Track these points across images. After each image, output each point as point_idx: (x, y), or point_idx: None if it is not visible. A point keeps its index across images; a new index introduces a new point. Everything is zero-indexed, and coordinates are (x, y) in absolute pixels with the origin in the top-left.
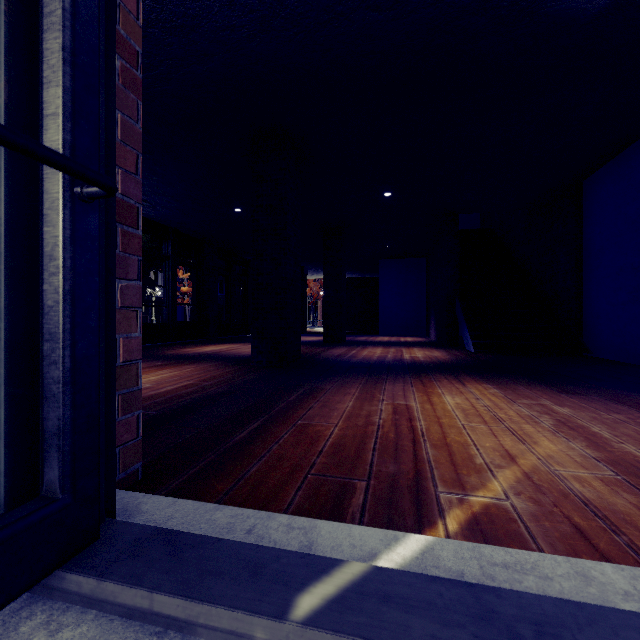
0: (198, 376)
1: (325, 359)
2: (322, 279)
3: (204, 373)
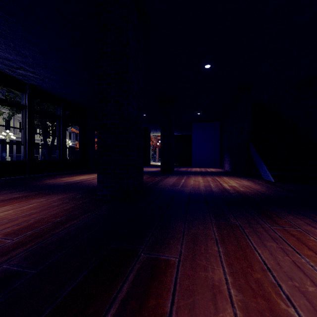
0: (21, 220)
1: (163, 189)
2: (158, 136)
3: (36, 213)
